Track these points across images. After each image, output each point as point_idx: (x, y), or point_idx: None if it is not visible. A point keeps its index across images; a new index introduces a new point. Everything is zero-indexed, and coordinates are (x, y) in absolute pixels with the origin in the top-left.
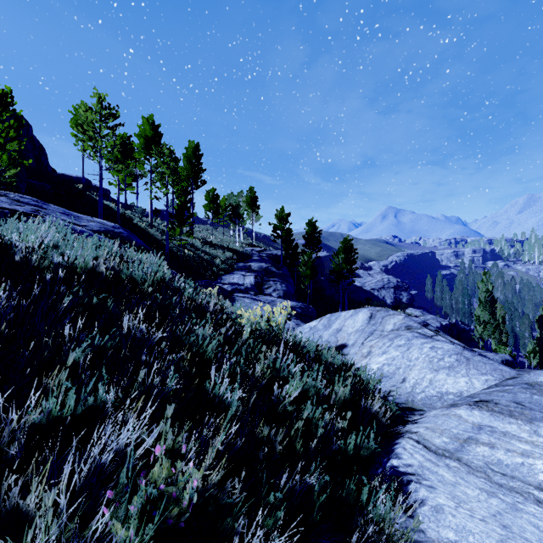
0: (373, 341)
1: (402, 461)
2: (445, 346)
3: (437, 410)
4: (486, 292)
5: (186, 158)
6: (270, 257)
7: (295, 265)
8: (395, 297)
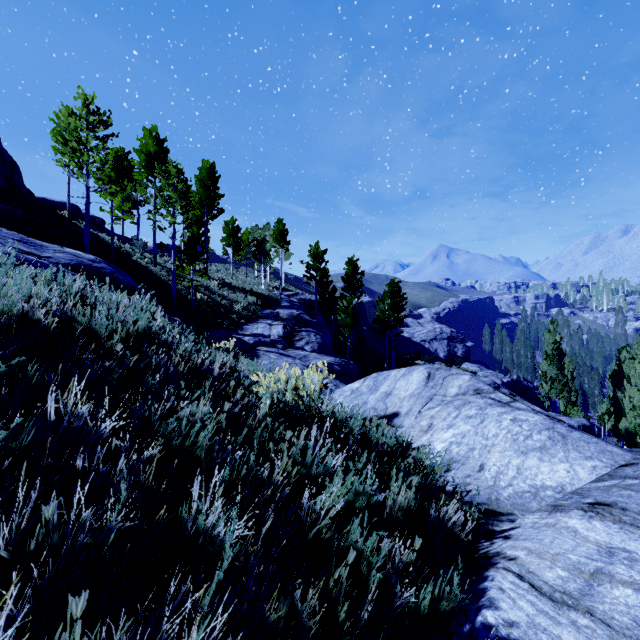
0: (434, 409)
1: (501, 613)
2: (529, 418)
3: (534, 514)
4: (554, 344)
5: (199, 180)
6: (302, 303)
7: (333, 312)
8: (449, 350)
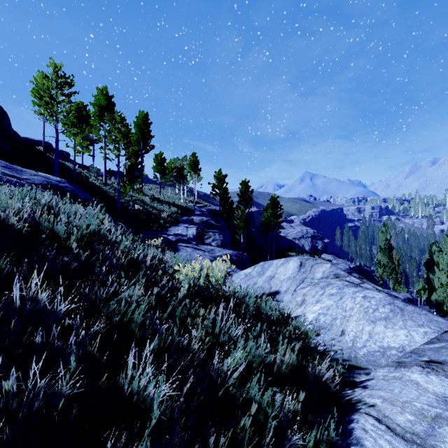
0: (305, 289)
1: None
2: (375, 295)
3: (383, 369)
4: (385, 240)
5: (136, 125)
6: (209, 212)
7: (231, 218)
8: (312, 245)
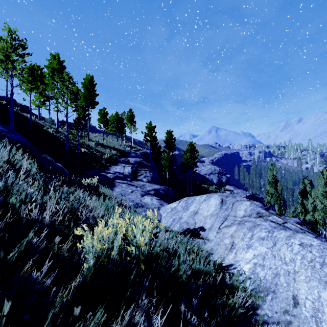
0: (231, 229)
1: None
2: (311, 241)
3: None
4: (272, 176)
5: (84, 85)
6: (142, 154)
7: (159, 159)
8: (219, 179)
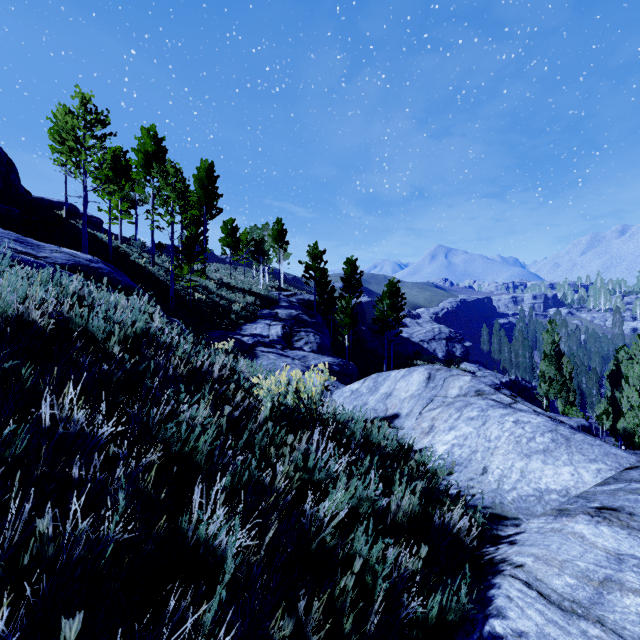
0: (435, 411)
1: (509, 622)
2: (532, 419)
3: (539, 519)
4: (552, 344)
5: (197, 180)
6: (301, 303)
7: (331, 312)
8: (448, 350)
